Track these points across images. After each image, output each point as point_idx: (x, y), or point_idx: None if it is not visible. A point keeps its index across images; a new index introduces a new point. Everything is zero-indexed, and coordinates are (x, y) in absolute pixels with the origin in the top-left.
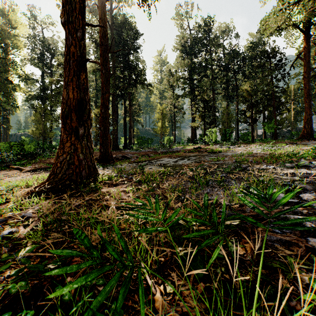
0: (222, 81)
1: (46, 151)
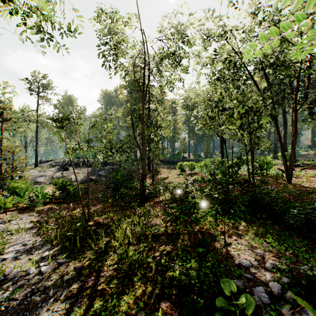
0: None
1: None
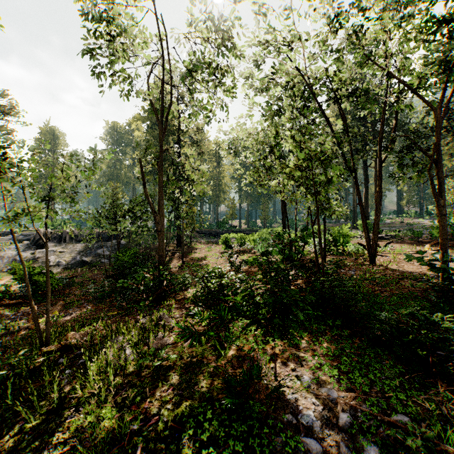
0: None
1: None
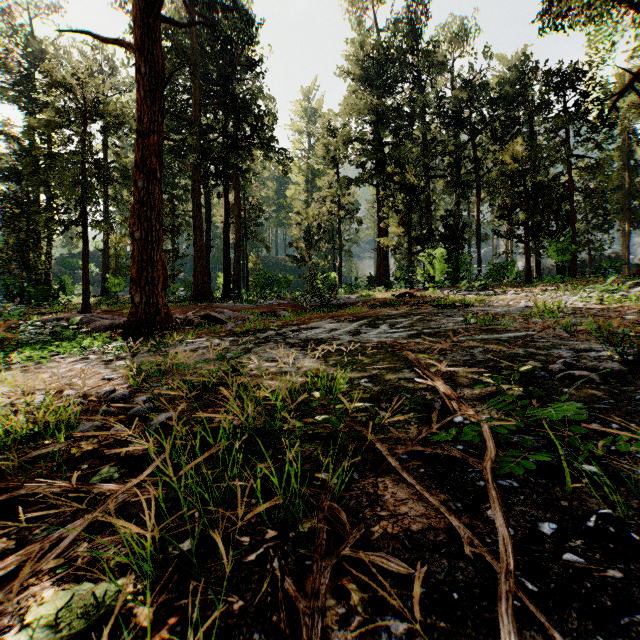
0: (446, 150)
1: (28, 303)
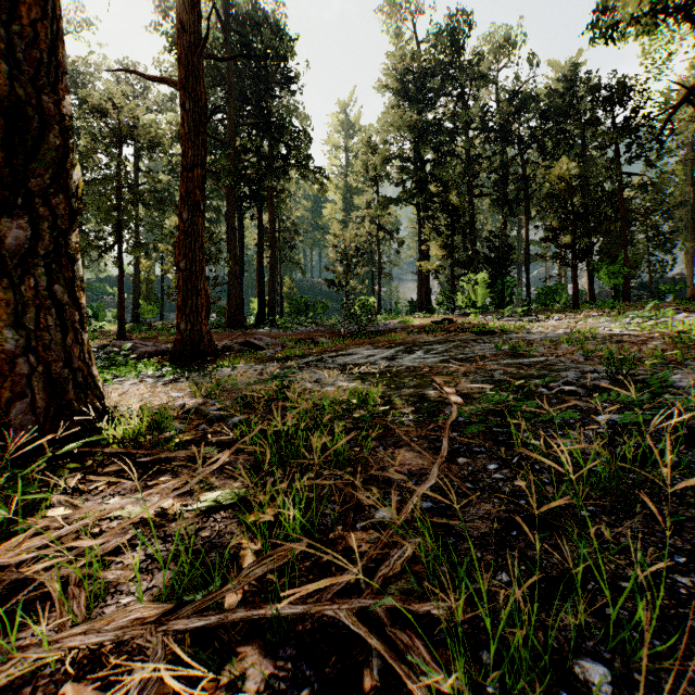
0: (492, 166)
1: None
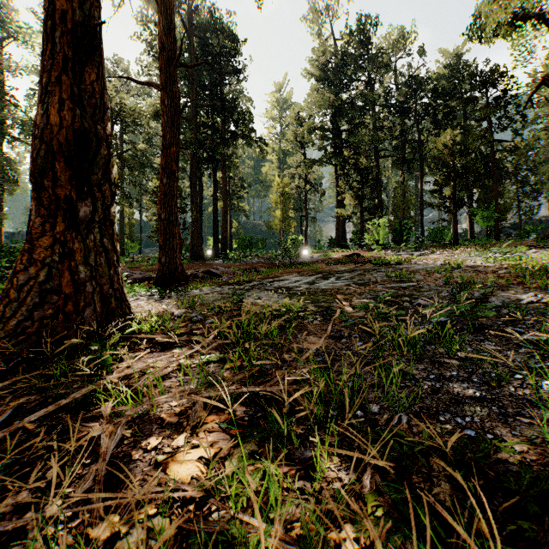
0: (394, 134)
1: None
